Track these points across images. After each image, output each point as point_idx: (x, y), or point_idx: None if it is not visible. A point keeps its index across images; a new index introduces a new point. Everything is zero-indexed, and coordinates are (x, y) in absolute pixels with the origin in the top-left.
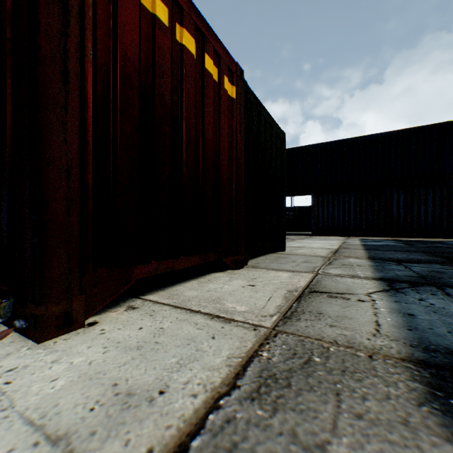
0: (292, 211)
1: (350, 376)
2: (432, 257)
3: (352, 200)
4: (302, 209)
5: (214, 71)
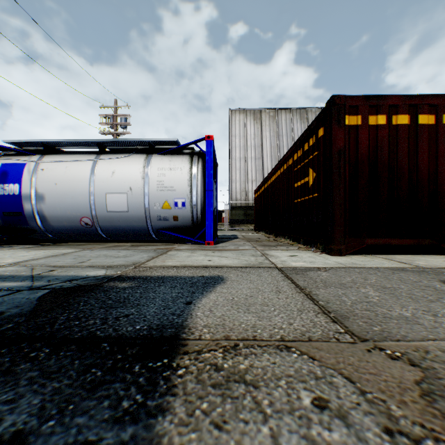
0: None
1: (434, 275)
2: None
3: None
4: None
5: (429, 118)
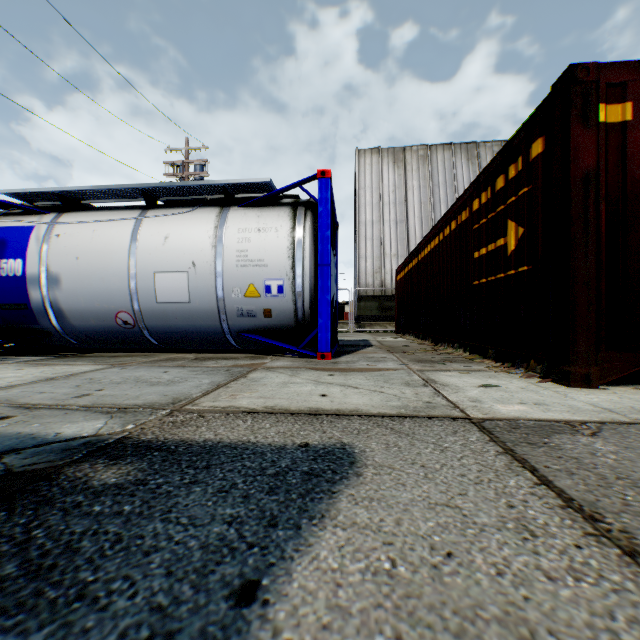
0: None
1: None
2: None
3: None
4: None
5: None
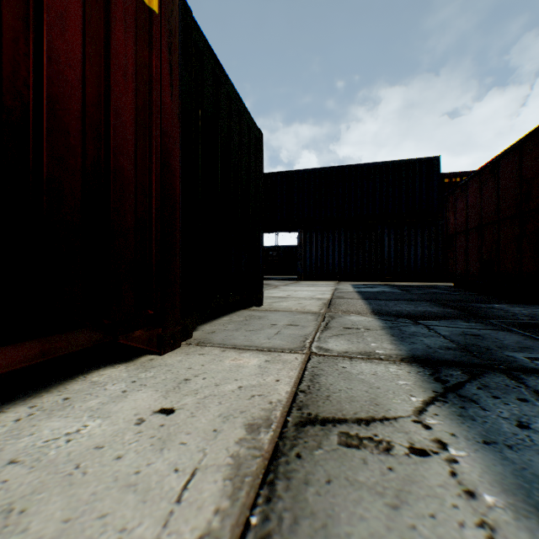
0: (276, 252)
1: None
2: (444, 308)
3: (342, 239)
4: (287, 248)
5: None
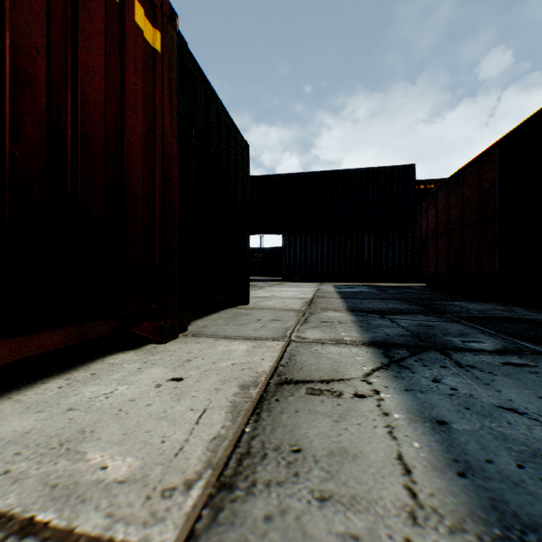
0: (261, 253)
1: None
2: (411, 305)
3: (325, 241)
4: (272, 250)
5: None
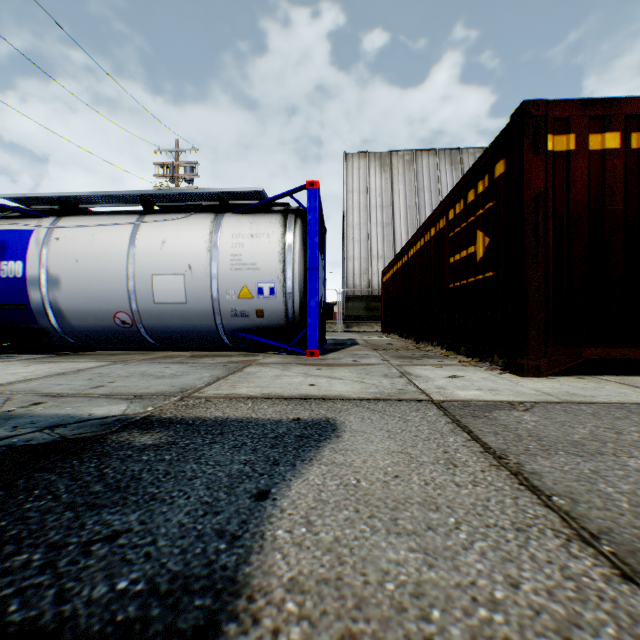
0: None
1: None
2: None
3: None
4: None
5: None
